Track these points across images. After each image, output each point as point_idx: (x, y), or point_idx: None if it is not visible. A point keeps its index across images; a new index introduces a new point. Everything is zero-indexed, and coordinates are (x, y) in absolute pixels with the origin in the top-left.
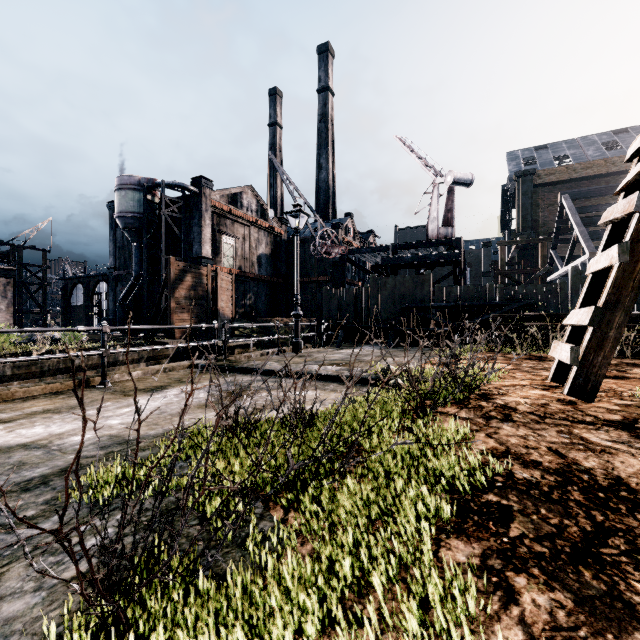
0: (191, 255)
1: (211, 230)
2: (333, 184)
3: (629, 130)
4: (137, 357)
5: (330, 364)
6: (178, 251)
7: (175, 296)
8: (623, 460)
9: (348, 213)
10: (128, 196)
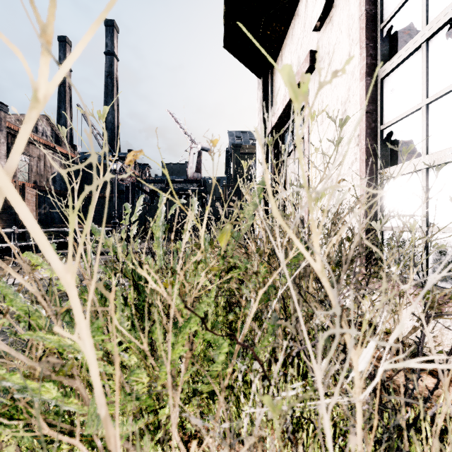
0: None
1: (5, 148)
2: (118, 126)
3: None
4: None
5: None
6: None
7: None
8: None
9: (131, 150)
10: None
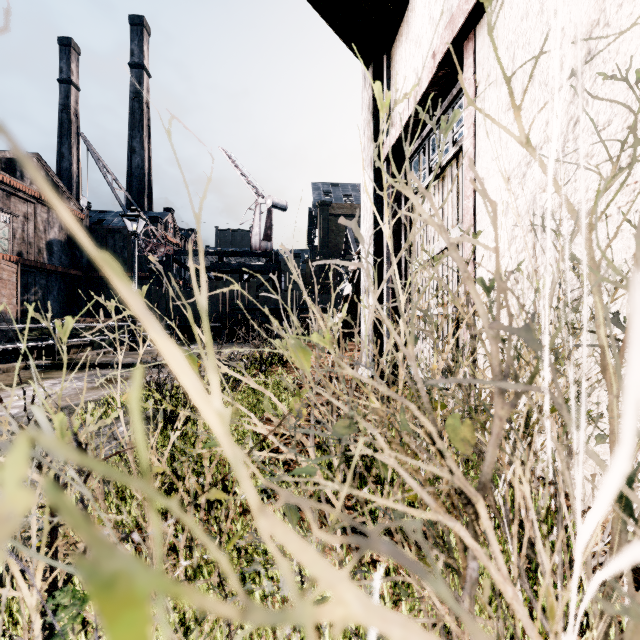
0: None
1: None
2: (149, 172)
3: None
4: None
5: None
6: None
7: None
8: None
9: (168, 208)
10: None
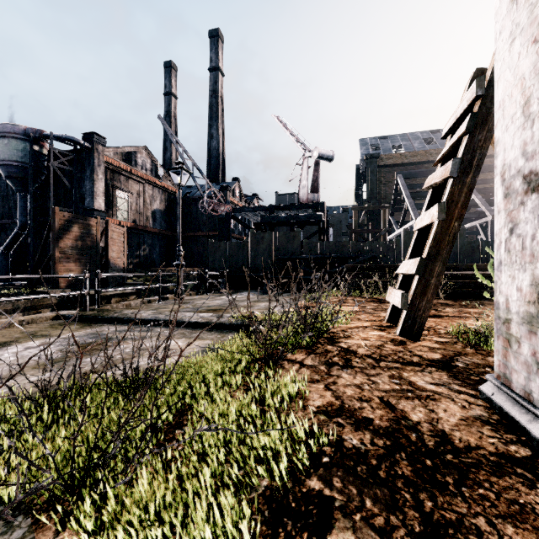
0: (83, 207)
1: (104, 184)
2: (223, 152)
3: (440, 131)
4: (11, 307)
5: (206, 310)
6: (69, 203)
7: (60, 246)
8: (446, 407)
9: (235, 178)
10: (11, 145)
